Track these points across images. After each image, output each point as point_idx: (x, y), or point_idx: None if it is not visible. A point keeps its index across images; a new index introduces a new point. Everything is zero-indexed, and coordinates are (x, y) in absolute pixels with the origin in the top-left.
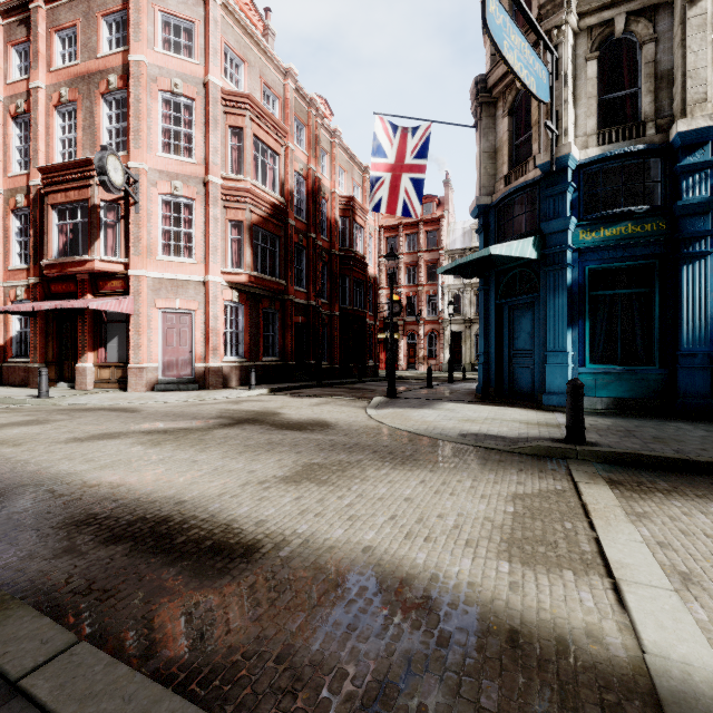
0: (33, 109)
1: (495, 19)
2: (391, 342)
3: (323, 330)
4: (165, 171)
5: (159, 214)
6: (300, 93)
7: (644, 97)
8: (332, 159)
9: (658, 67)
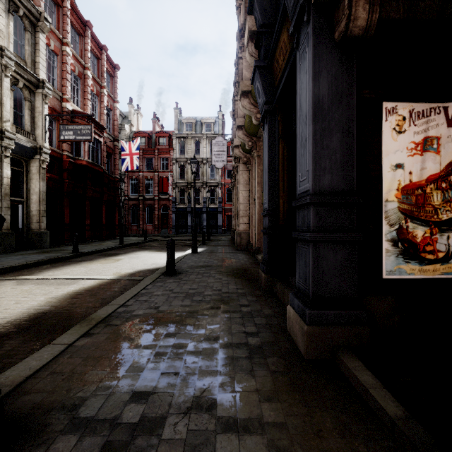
0: None
1: None
2: None
3: None
4: None
5: None
6: None
7: None
8: None
9: None
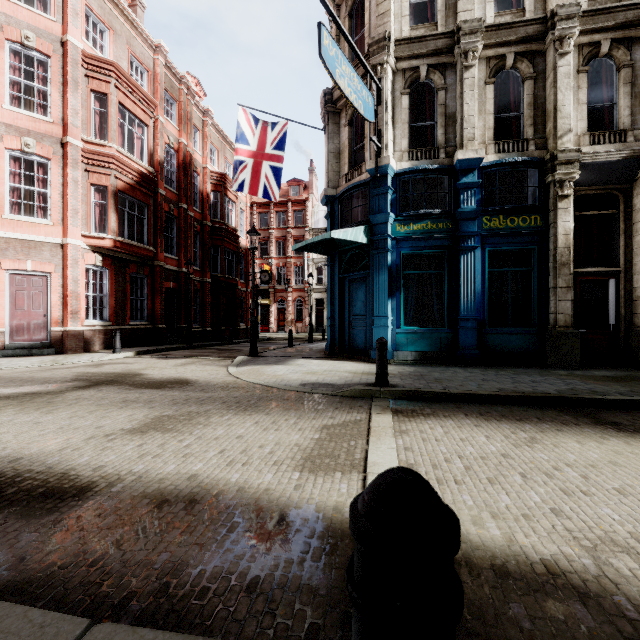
0: None
1: (328, 51)
2: (253, 308)
3: (195, 295)
4: (13, 125)
5: (6, 170)
6: (170, 69)
7: (438, 129)
8: (204, 137)
9: (447, 109)
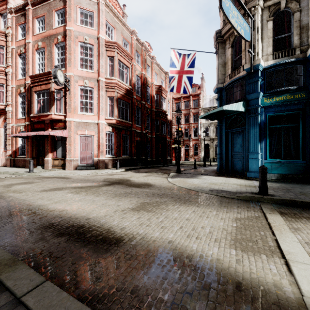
0: (27, 51)
1: (225, 4)
2: (178, 149)
3: (148, 143)
4: (81, 76)
5: (79, 94)
6: (138, 40)
7: (294, 37)
8: (152, 69)
9: (301, 23)
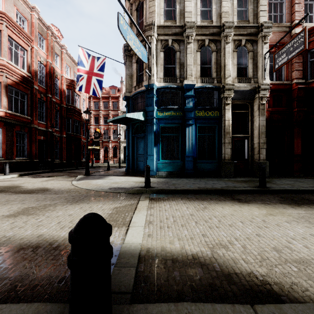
0: None
1: (123, 26)
2: (87, 150)
3: (56, 143)
4: None
5: None
6: (41, 21)
7: (177, 69)
8: (62, 59)
9: (181, 61)
